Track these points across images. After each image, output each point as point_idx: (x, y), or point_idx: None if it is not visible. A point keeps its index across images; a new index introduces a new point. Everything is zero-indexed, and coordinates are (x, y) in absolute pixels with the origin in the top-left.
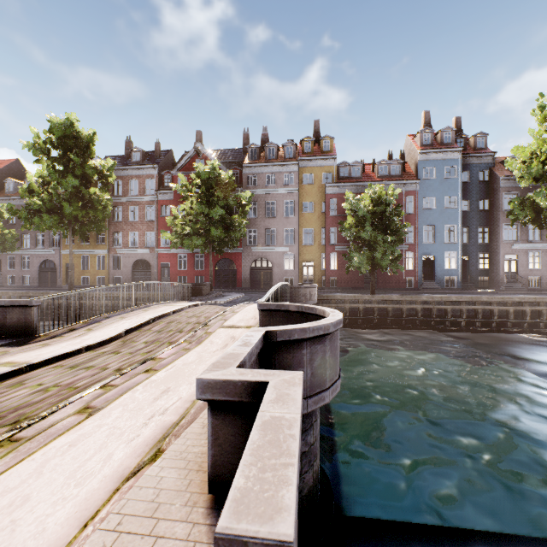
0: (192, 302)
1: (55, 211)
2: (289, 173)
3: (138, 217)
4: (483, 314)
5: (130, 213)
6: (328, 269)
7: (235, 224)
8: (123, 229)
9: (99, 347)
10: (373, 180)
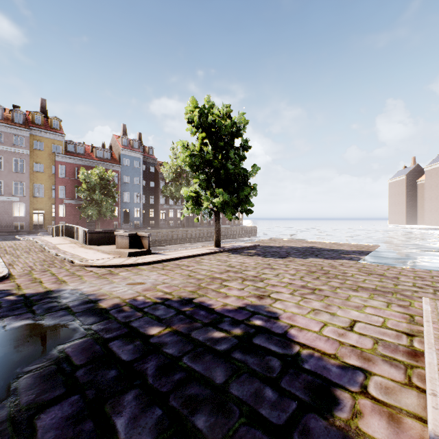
0: None
1: None
2: (19, 136)
3: None
4: (153, 238)
5: None
6: (58, 216)
7: None
8: None
9: None
10: (93, 159)
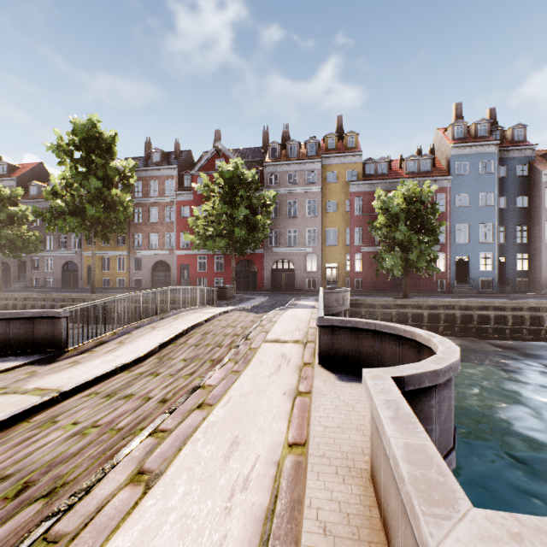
0: (220, 307)
1: (78, 213)
2: (311, 172)
3: (158, 218)
4: (530, 320)
5: (150, 214)
6: (353, 271)
7: (259, 224)
8: (143, 230)
9: (134, 365)
10: (400, 177)
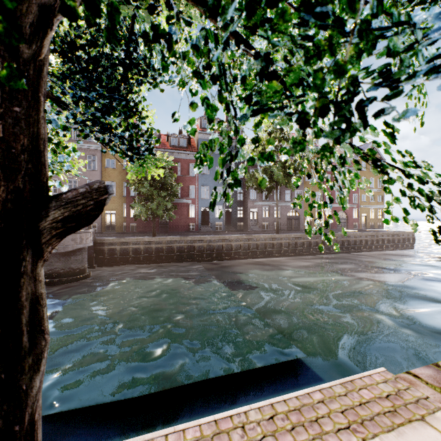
0: None
1: None
2: None
3: None
4: (227, 247)
5: None
6: (129, 217)
7: None
8: None
9: None
10: (166, 148)
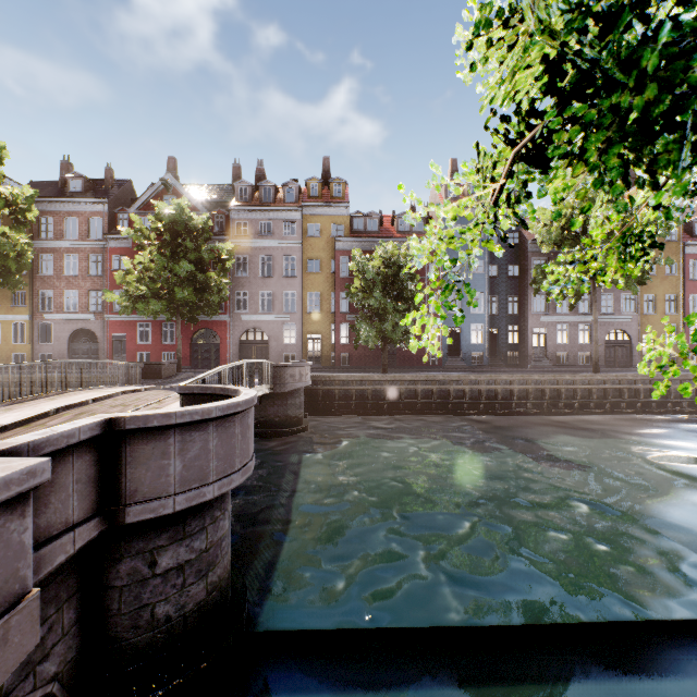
0: (136, 386)
1: None
2: (290, 222)
3: (79, 270)
4: (503, 394)
5: (65, 263)
6: (339, 343)
7: (211, 284)
8: (55, 286)
9: None
10: (392, 236)
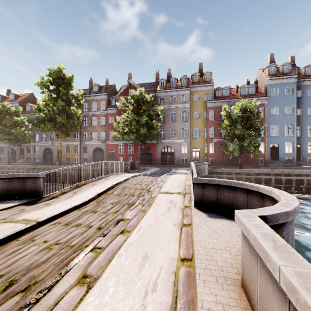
0: (132, 173)
1: (52, 120)
2: (184, 95)
3: (96, 123)
4: None
5: (92, 121)
6: (208, 153)
7: (154, 126)
8: (88, 130)
9: (82, 206)
10: (237, 98)
